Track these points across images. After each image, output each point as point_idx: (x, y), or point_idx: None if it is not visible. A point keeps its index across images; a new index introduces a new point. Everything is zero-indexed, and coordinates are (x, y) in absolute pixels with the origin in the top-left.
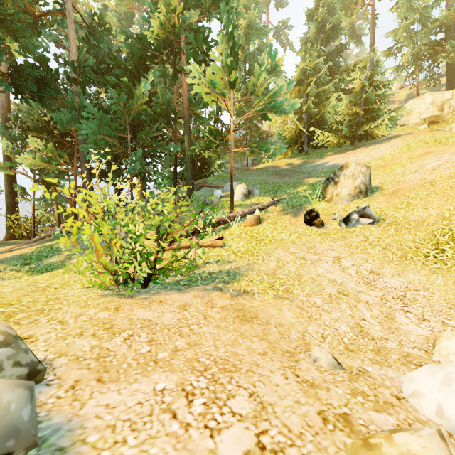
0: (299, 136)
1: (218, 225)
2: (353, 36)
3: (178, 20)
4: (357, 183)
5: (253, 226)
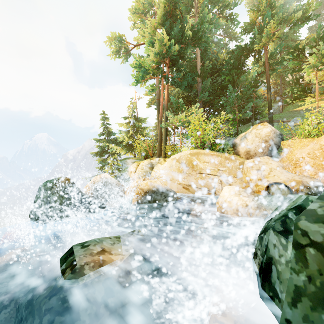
0: None
1: None
2: None
3: (258, 31)
4: None
5: None
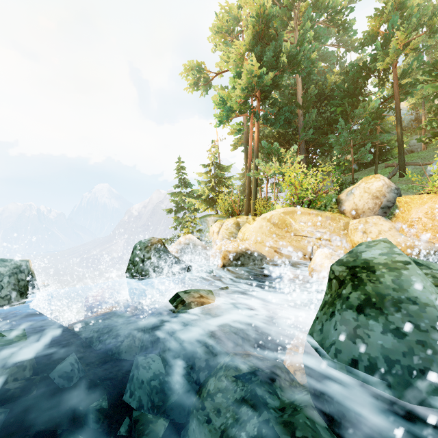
0: None
1: None
2: None
3: (384, 42)
4: None
5: None
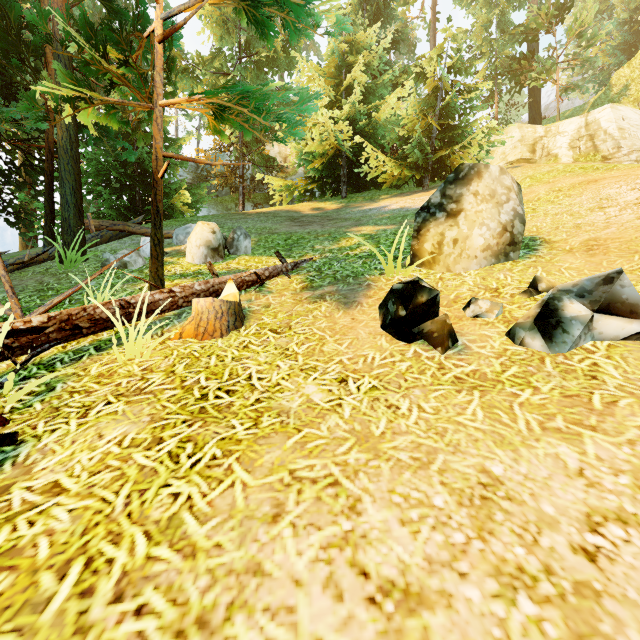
0: (334, 165)
1: (70, 336)
2: (406, 42)
3: None
4: (506, 218)
5: (209, 338)
